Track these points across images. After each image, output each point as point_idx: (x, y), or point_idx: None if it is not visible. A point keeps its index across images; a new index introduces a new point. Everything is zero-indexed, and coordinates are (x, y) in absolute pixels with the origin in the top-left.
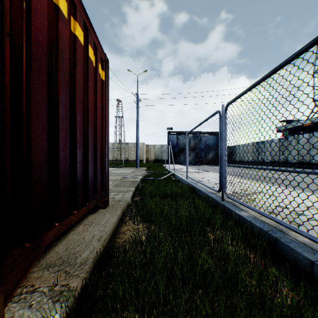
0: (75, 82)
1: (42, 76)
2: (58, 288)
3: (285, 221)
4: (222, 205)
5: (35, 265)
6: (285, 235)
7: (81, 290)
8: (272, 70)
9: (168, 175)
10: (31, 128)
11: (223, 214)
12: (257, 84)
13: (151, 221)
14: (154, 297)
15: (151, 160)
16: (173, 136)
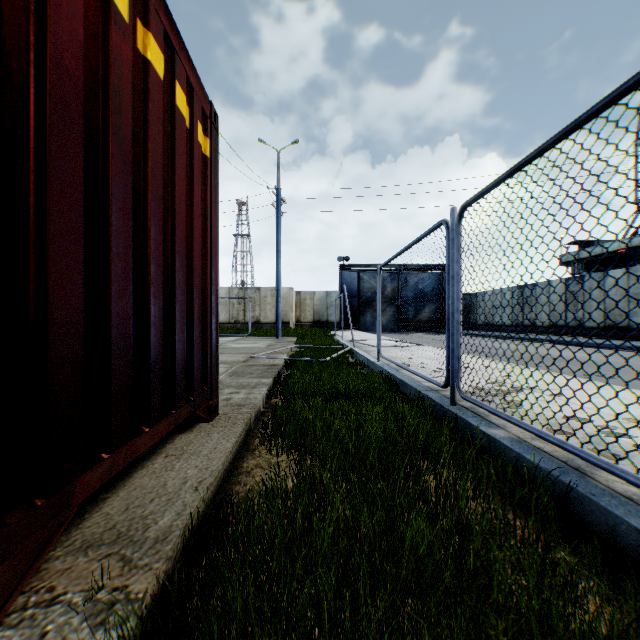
0: (147, 158)
1: (74, 141)
2: (105, 596)
3: (587, 449)
4: (453, 415)
5: (58, 543)
6: (587, 480)
7: (152, 601)
8: (559, 132)
9: (340, 352)
10: (46, 253)
11: (455, 433)
12: (526, 162)
13: (305, 448)
14: (311, 616)
15: (307, 322)
16: (350, 274)
